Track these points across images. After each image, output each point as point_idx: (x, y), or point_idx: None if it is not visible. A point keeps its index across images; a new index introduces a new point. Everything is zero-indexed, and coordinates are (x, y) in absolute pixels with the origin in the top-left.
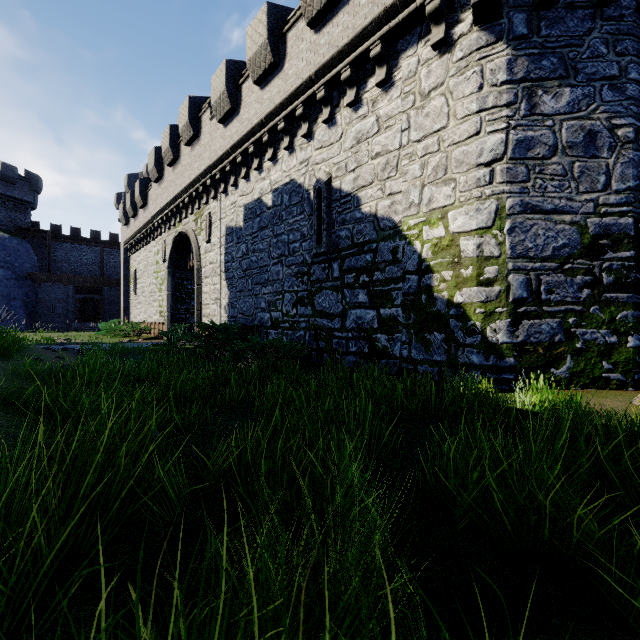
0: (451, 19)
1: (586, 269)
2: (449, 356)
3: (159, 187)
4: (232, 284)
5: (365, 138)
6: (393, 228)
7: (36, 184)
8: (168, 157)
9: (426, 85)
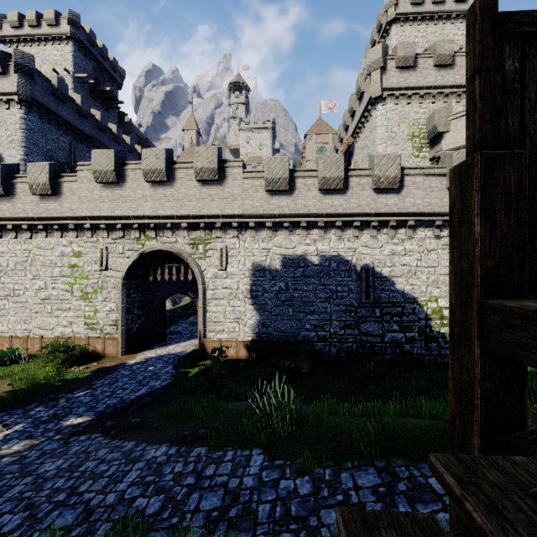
0: (439, 228)
1: None
2: (439, 352)
3: (107, 190)
4: (264, 309)
5: (397, 254)
6: (413, 299)
7: None
8: (156, 176)
9: (429, 247)
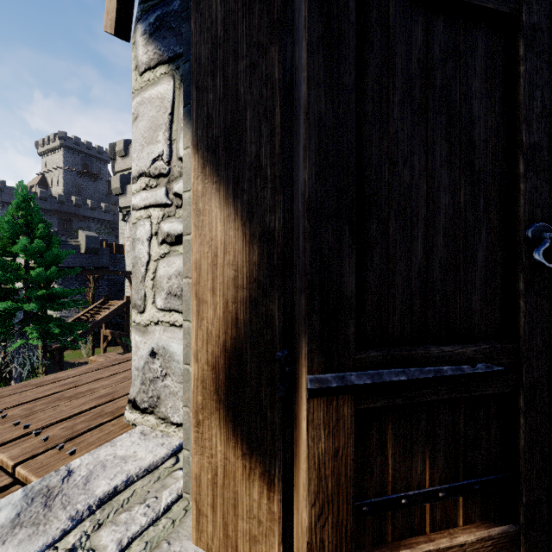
0: None
1: None
2: None
3: None
4: None
5: None
6: None
7: None
8: None
9: None
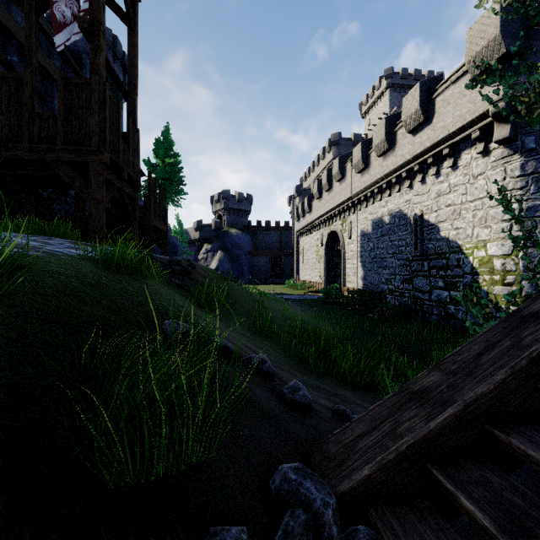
0: (488, 139)
1: None
2: None
3: (319, 202)
4: (364, 265)
5: (442, 194)
6: (457, 247)
7: (251, 200)
8: (326, 188)
9: (475, 172)
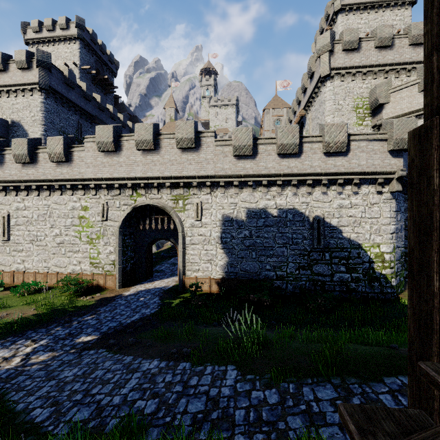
0: (381, 185)
1: (401, 262)
2: (380, 290)
3: (107, 157)
4: (232, 252)
5: (344, 207)
6: (358, 245)
7: None
8: (145, 145)
9: (372, 201)
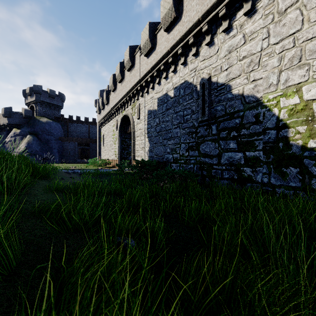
0: None
1: None
2: (303, 183)
3: (114, 94)
4: (151, 140)
5: (235, 49)
6: (256, 101)
7: (63, 98)
8: (119, 78)
9: (283, 6)
